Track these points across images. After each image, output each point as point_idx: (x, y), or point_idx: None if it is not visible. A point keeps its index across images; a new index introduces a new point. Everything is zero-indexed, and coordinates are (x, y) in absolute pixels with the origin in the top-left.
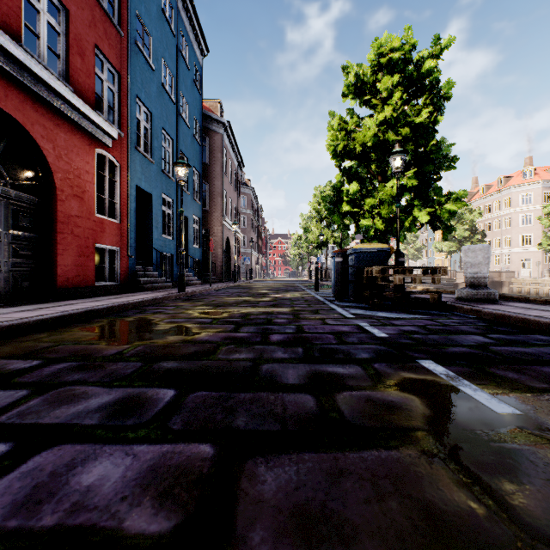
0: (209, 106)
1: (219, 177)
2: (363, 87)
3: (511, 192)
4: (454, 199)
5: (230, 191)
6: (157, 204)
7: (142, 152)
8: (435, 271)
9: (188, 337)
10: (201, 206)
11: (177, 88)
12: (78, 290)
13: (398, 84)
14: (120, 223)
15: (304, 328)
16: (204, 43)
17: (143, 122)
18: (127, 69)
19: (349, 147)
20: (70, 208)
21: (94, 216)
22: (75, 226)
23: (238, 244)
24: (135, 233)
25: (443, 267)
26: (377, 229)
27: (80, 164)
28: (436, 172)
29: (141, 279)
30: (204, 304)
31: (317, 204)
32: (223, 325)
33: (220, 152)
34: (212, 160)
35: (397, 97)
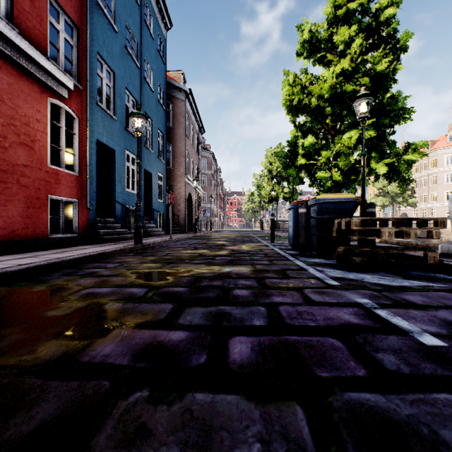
0: (173, 77)
1: (182, 139)
2: (317, 44)
3: (437, 154)
4: (412, 151)
5: (192, 152)
6: (120, 159)
7: (103, 108)
8: (424, 223)
9: (77, 345)
10: (165, 165)
11: (141, 53)
12: (26, 243)
13: (355, 36)
14: (79, 175)
15: (282, 315)
16: (168, 17)
17: (105, 80)
18: (86, 23)
19: (304, 102)
20: (15, 156)
21: (47, 167)
22: (22, 176)
23: (199, 199)
24: (96, 186)
25: (441, 218)
26: (332, 181)
27: (29, 111)
28: (391, 125)
29: (101, 231)
30: (153, 260)
31: (269, 163)
32: (158, 303)
33: (182, 117)
34: (176, 124)
35: (356, 45)
